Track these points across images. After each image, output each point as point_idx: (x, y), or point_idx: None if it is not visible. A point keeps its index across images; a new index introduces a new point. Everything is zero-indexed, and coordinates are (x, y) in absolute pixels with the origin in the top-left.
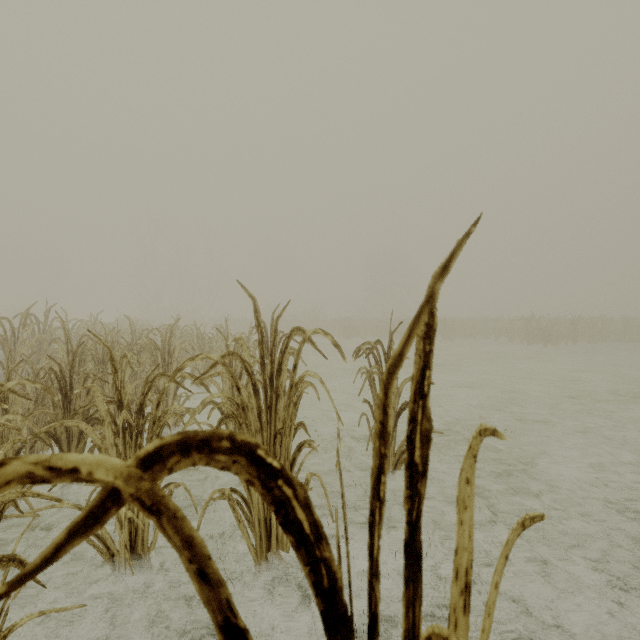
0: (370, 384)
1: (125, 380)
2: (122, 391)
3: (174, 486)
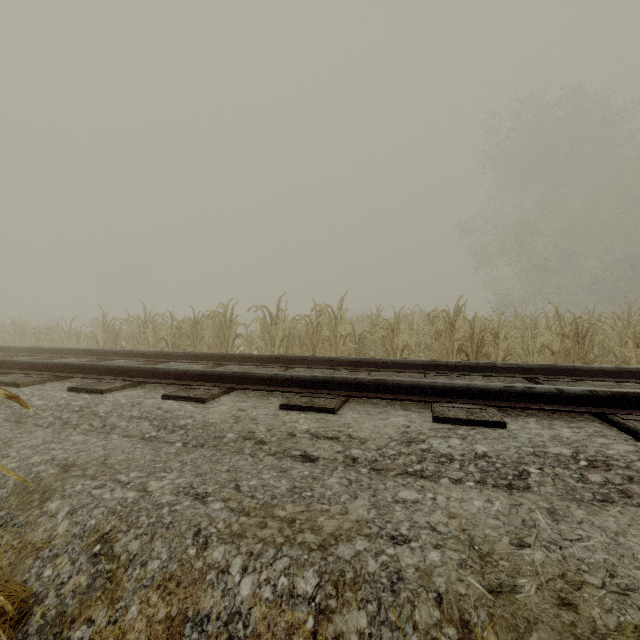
0: None
1: None
2: None
3: None
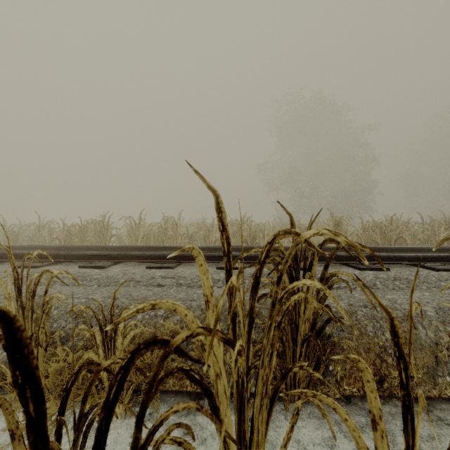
0: None
1: None
2: None
3: None
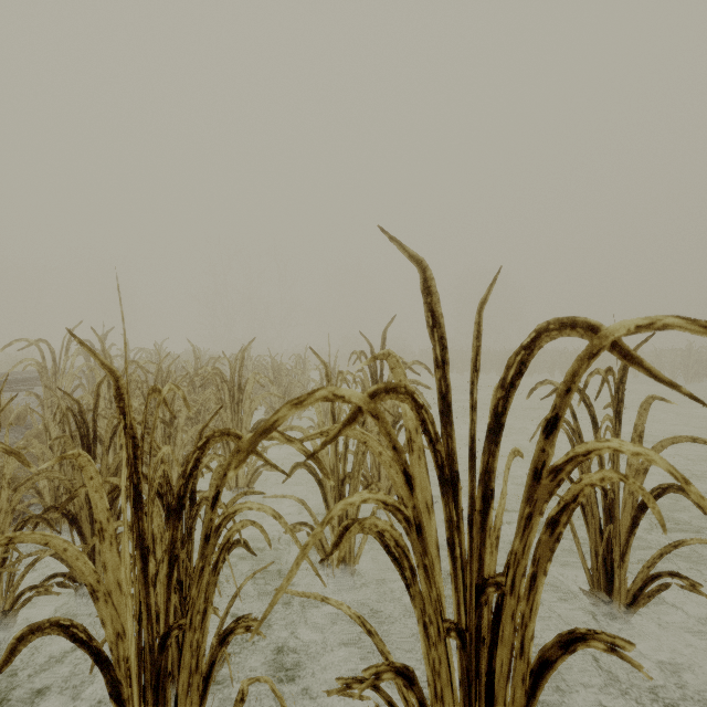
0: (572, 445)
1: (180, 424)
2: (140, 467)
3: (248, 681)
